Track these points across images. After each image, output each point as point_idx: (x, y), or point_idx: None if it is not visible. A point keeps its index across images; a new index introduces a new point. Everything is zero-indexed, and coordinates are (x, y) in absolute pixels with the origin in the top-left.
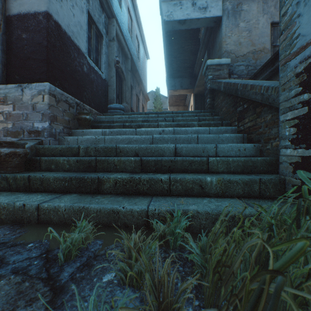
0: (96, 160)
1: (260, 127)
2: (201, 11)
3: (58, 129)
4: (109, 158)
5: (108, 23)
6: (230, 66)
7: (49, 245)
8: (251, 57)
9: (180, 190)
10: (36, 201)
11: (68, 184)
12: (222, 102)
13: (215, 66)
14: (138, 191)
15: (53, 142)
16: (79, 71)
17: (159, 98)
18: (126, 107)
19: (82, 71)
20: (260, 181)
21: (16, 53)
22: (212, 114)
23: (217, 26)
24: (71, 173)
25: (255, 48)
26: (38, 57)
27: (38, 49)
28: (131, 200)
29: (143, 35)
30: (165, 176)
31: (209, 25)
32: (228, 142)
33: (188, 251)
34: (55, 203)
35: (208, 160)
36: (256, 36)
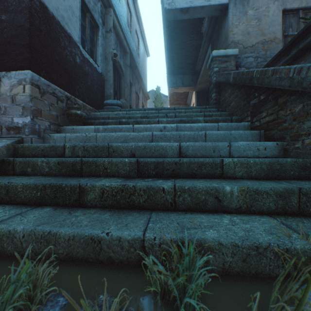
0: (82, 161)
1: (285, 120)
2: None
3: (43, 125)
4: (98, 159)
5: (104, 13)
6: (237, 58)
7: None
8: (261, 47)
9: (188, 203)
10: None
11: (41, 194)
12: (231, 96)
13: (221, 57)
14: (132, 203)
15: (36, 140)
16: (71, 61)
17: (160, 97)
18: (124, 103)
19: (74, 62)
20: (300, 192)
21: None
22: (219, 110)
23: (223, 16)
24: (48, 179)
25: (265, 38)
26: (19, 42)
27: (19, 32)
28: (121, 219)
29: (143, 30)
30: (169, 184)
31: (214, 13)
32: (241, 140)
33: None
34: (11, 225)
35: (223, 161)
36: (266, 24)
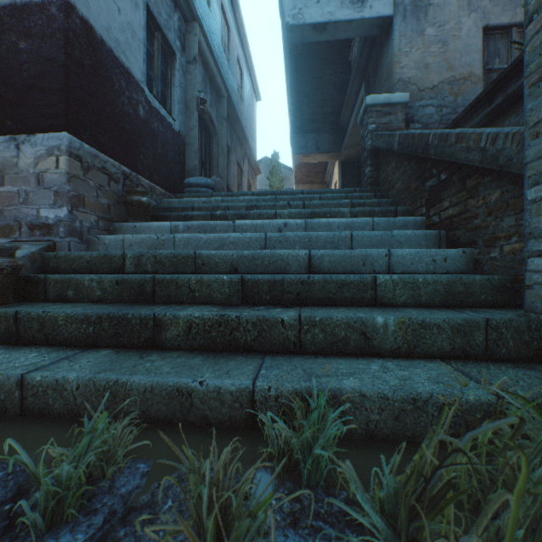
0: (155, 280)
1: (476, 215)
2: (356, 7)
3: (87, 221)
4: (180, 277)
5: (185, 31)
6: (407, 108)
7: (27, 476)
8: (448, 90)
9: (320, 342)
10: (20, 367)
11: (95, 329)
12: (396, 172)
13: (381, 107)
14: (235, 343)
15: (76, 246)
16: (131, 114)
17: (278, 171)
18: (218, 183)
19: (135, 116)
20: (488, 325)
21: (8, 77)
22: (376, 196)
23: (385, 36)
24: (103, 307)
25: (455, 74)
26: (49, 85)
27: (49, 70)
28: (219, 365)
29: (249, 57)
30: (291, 314)
31: (370, 32)
32: (409, 246)
33: (345, 495)
34: (59, 372)
35: (376, 280)
36: (456, 52)
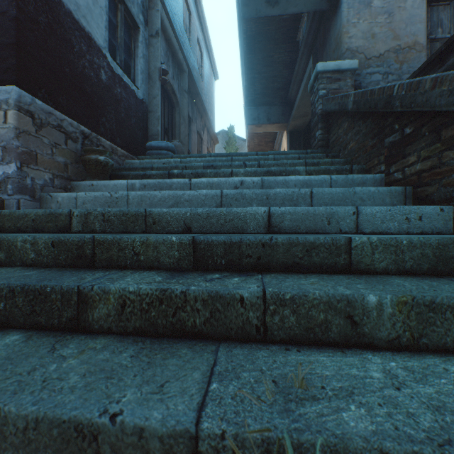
0: (95, 241)
1: None
2: None
3: (40, 179)
4: (123, 238)
5: (148, 7)
6: (355, 75)
7: None
8: (393, 58)
9: (291, 327)
10: None
11: (6, 305)
12: (348, 132)
13: (331, 73)
14: (180, 327)
15: (27, 204)
16: (92, 78)
17: (234, 142)
18: (179, 147)
19: (97, 79)
20: None
21: None
22: (328, 156)
23: (333, 10)
24: (27, 275)
25: (400, 43)
26: (0, 39)
27: (0, 23)
28: (153, 367)
29: (208, 40)
30: (253, 289)
31: (319, 6)
32: (373, 203)
33: None
34: None
35: (351, 242)
36: (401, 22)
